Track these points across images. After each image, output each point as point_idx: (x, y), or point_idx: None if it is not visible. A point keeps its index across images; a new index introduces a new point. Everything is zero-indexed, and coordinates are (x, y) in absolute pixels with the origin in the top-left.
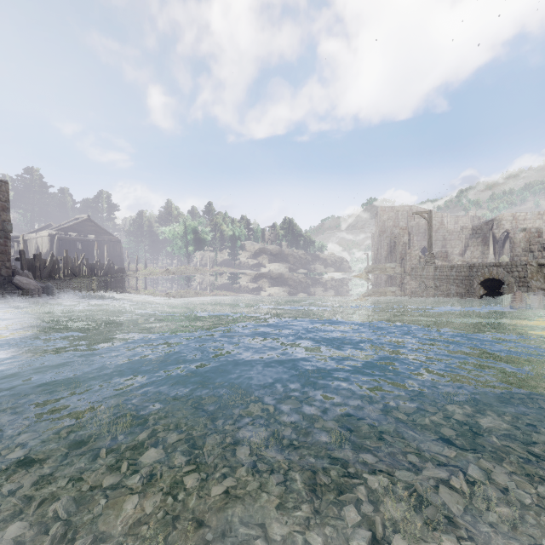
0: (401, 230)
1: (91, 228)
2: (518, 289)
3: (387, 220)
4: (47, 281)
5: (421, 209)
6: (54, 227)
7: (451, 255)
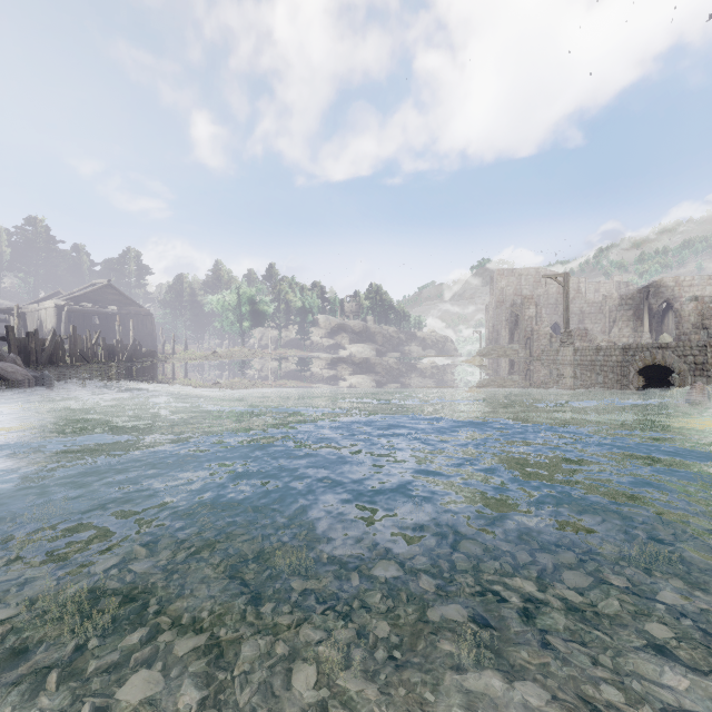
0: (526, 300)
1: (113, 297)
2: (693, 380)
3: (507, 288)
4: (45, 368)
5: (552, 273)
6: (62, 296)
7: (593, 334)
